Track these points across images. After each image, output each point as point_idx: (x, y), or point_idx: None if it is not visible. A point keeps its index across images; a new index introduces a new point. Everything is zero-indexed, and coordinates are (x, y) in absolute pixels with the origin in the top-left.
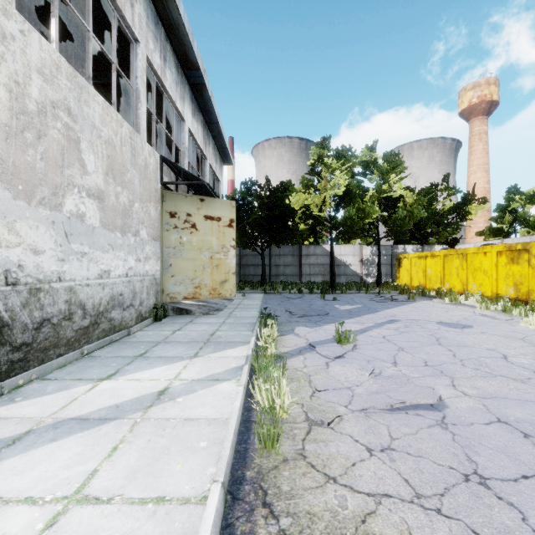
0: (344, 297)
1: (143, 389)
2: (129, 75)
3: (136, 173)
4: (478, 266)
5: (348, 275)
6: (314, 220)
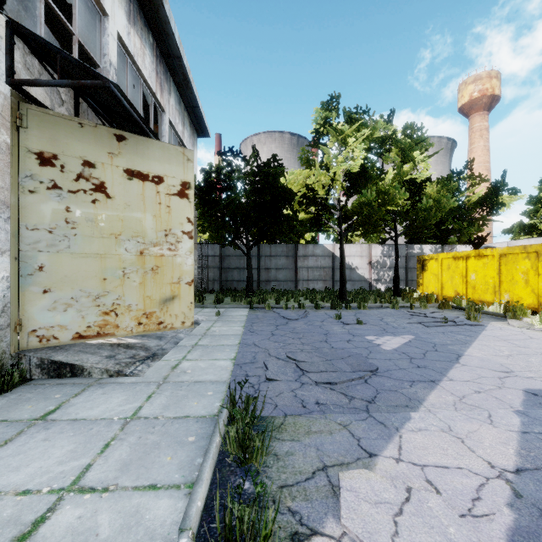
0: (367, 315)
1: None
2: None
3: None
4: None
5: (354, 281)
6: (319, 206)
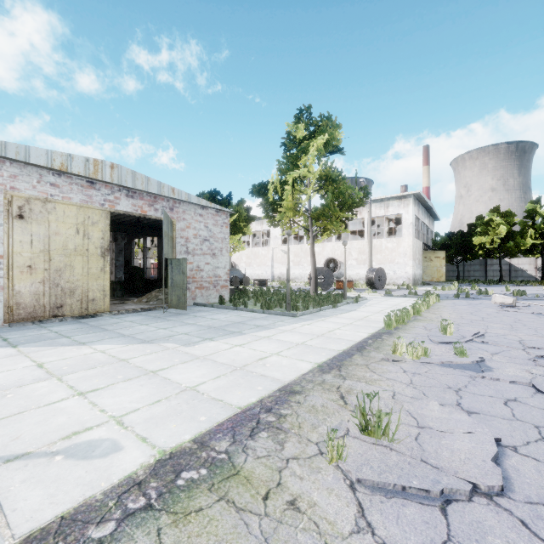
0: (500, 285)
1: None
2: None
3: (420, 250)
4: None
5: (524, 277)
6: (487, 249)
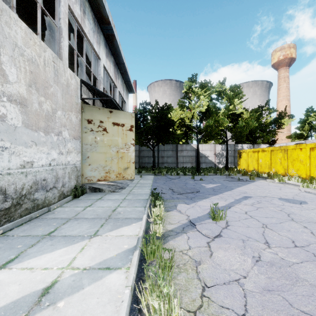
0: (207, 177)
1: (29, 285)
2: None
3: (59, 89)
4: (296, 157)
5: (207, 163)
6: (187, 127)
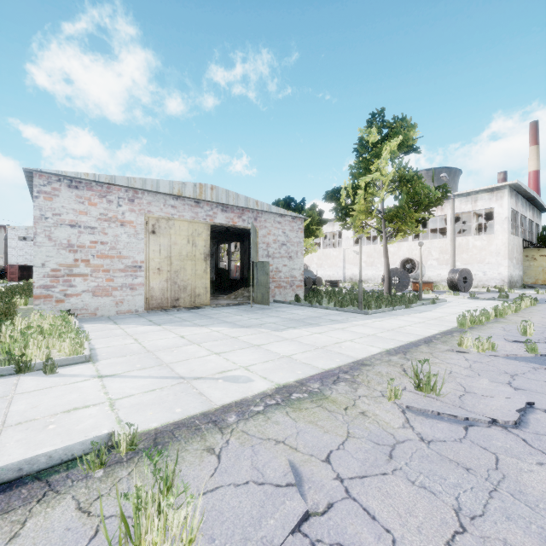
0: None
1: None
2: None
3: (518, 248)
4: None
5: None
6: None
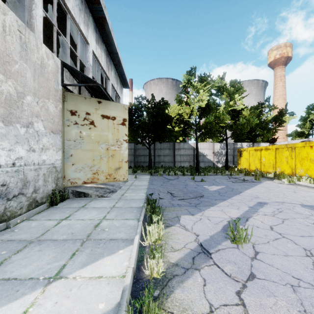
0: (208, 178)
1: None
2: (46, 8)
3: (28, 68)
4: (305, 156)
5: (205, 162)
6: (185, 124)
